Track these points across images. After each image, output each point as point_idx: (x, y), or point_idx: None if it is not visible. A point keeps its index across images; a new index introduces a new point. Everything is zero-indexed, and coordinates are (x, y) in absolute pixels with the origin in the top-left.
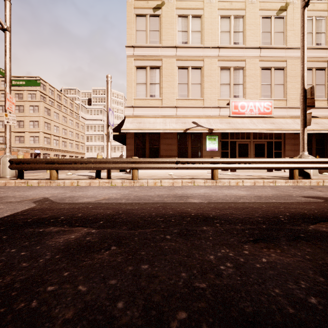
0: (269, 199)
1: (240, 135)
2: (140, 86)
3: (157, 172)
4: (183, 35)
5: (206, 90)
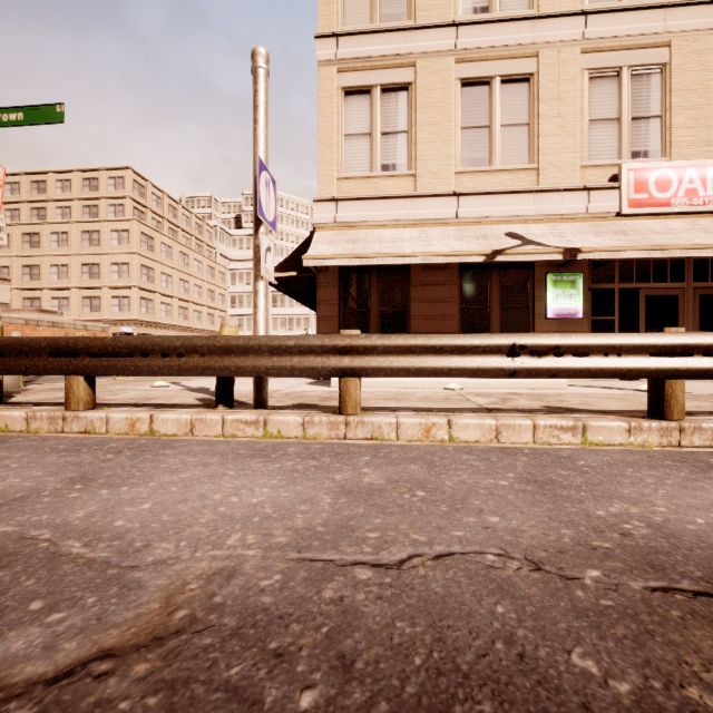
0: None
1: (651, 269)
2: (354, 143)
3: (407, 381)
4: None
5: (546, 143)
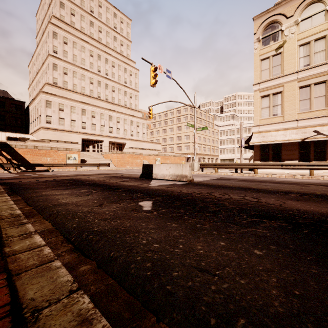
0: (317, 182)
1: None
2: (264, 110)
3: (275, 171)
4: (304, 60)
5: None
